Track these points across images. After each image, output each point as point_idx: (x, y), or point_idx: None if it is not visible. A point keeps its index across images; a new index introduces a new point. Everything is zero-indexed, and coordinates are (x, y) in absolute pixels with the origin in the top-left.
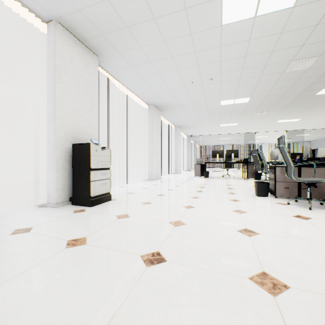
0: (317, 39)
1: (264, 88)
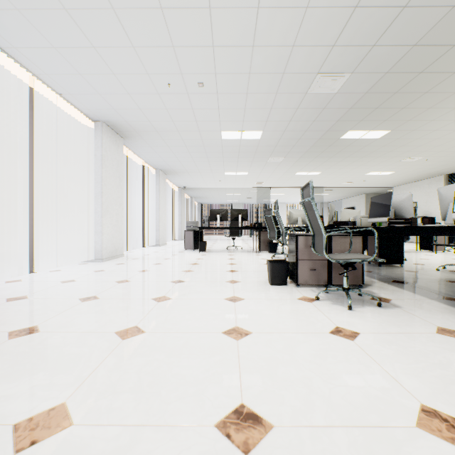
0: (353, 40)
1: (281, 117)
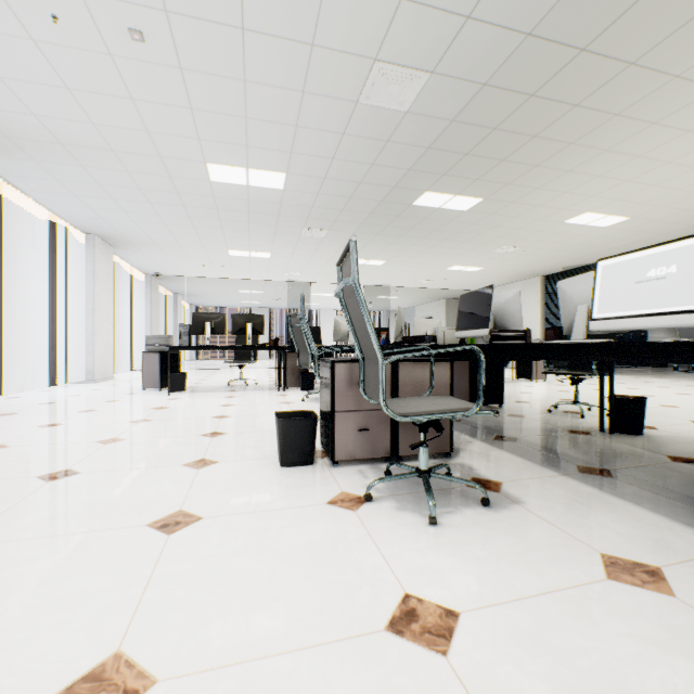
0: None
1: (316, 148)
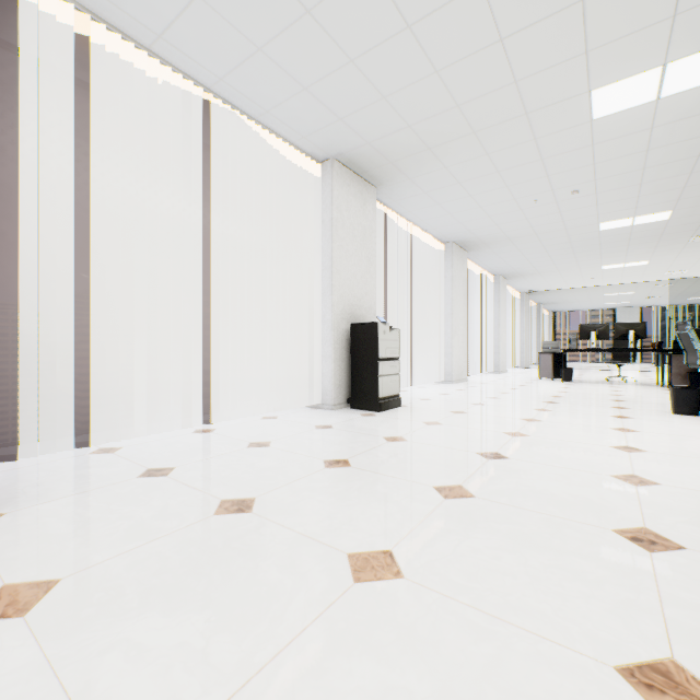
0: None
1: None
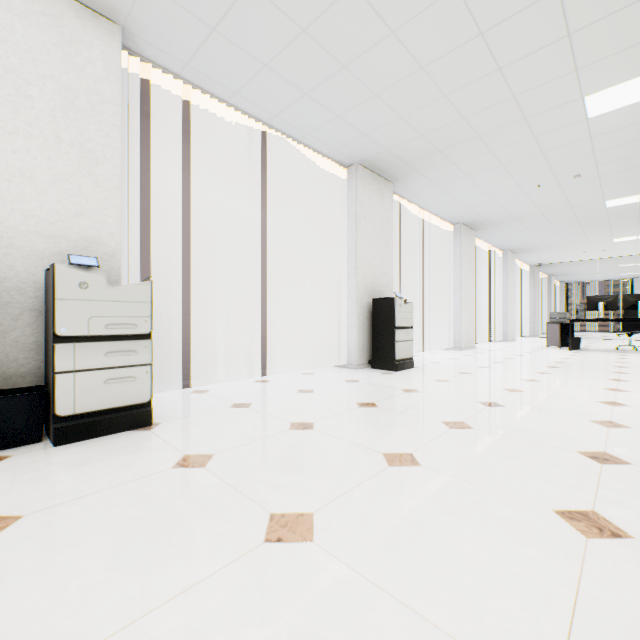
0: None
1: None
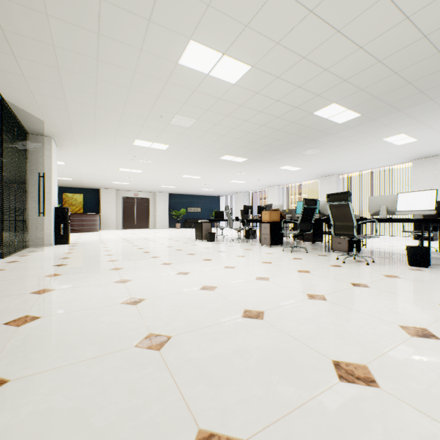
0: None
1: None
